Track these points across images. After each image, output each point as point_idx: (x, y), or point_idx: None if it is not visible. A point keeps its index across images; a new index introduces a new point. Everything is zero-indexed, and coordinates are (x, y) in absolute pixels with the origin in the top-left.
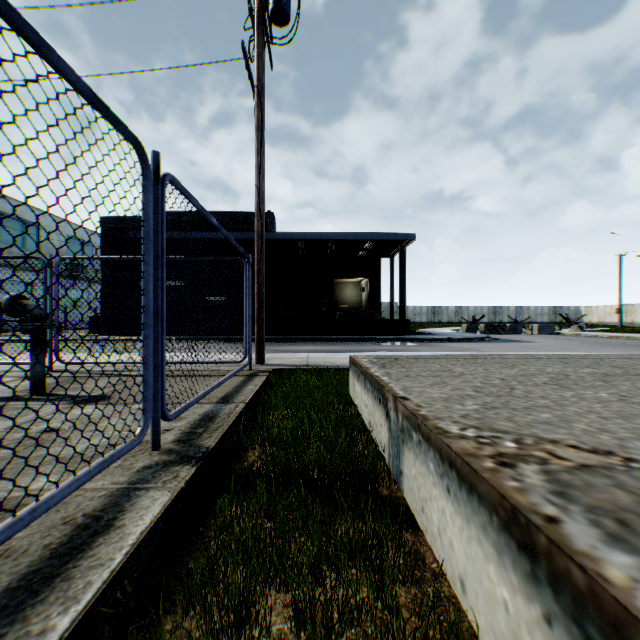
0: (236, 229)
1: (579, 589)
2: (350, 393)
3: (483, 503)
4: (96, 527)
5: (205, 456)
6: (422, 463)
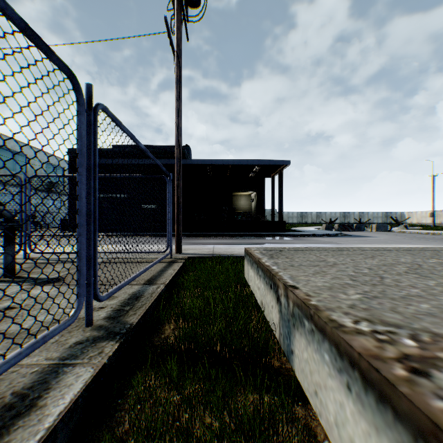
0: (163, 157)
1: None
2: (245, 276)
3: (402, 421)
4: (20, 407)
5: (128, 332)
6: (315, 351)
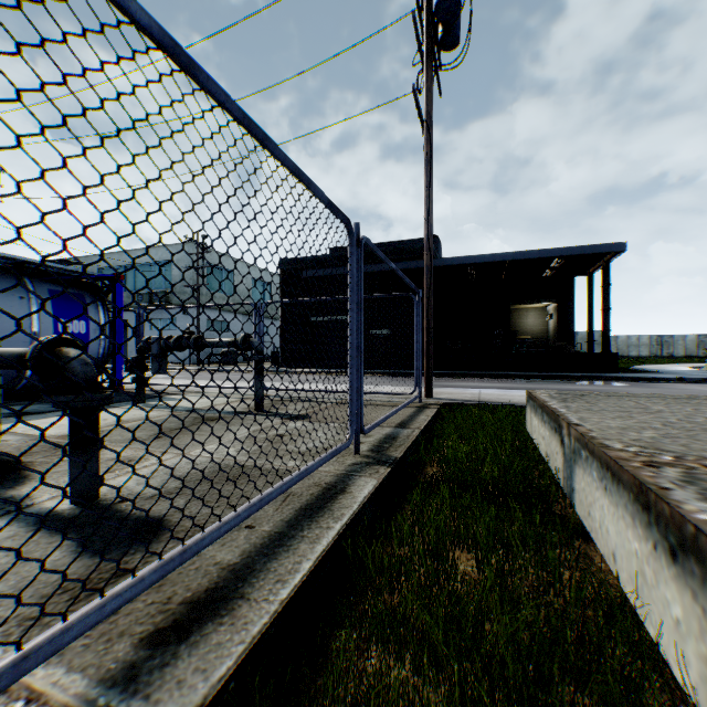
0: (399, 259)
1: (665, 517)
2: (527, 429)
3: (624, 488)
4: (335, 490)
5: (395, 462)
6: (588, 475)
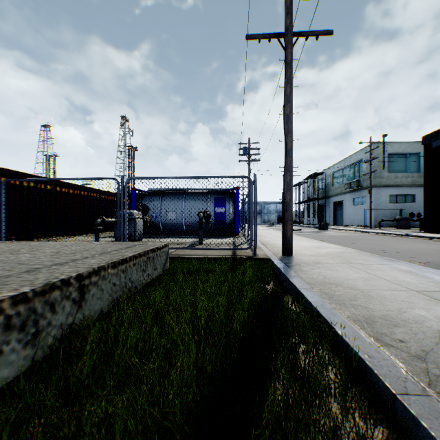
0: None
1: None
2: None
3: None
4: None
5: None
6: None
